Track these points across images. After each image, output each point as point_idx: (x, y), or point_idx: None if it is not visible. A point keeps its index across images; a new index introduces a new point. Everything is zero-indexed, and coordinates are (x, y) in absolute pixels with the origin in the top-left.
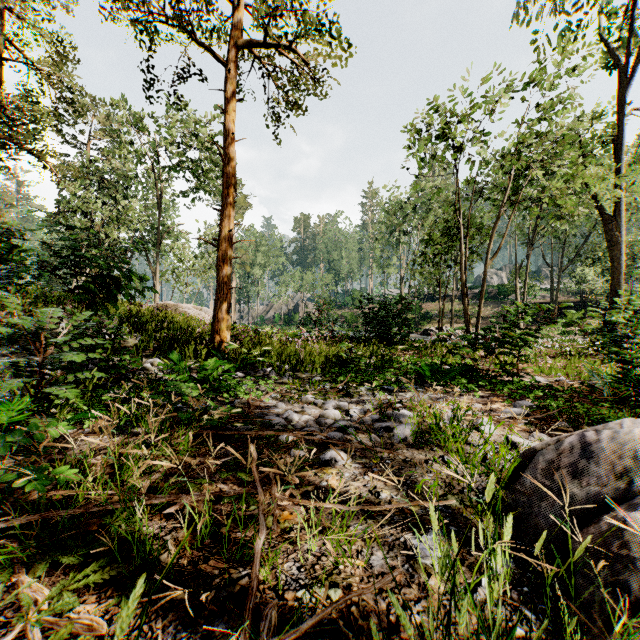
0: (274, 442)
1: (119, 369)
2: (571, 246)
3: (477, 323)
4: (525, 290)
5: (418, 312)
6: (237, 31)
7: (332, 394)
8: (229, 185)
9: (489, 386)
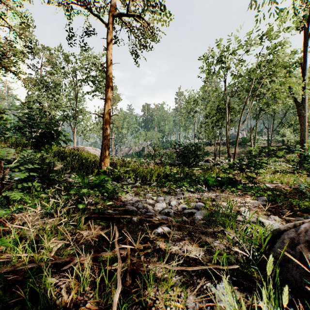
0: (130, 221)
1: (50, 180)
2: (277, 119)
3: (234, 156)
4: (255, 140)
5: (203, 151)
6: (113, 8)
7: (161, 193)
8: (109, 86)
9: (243, 189)
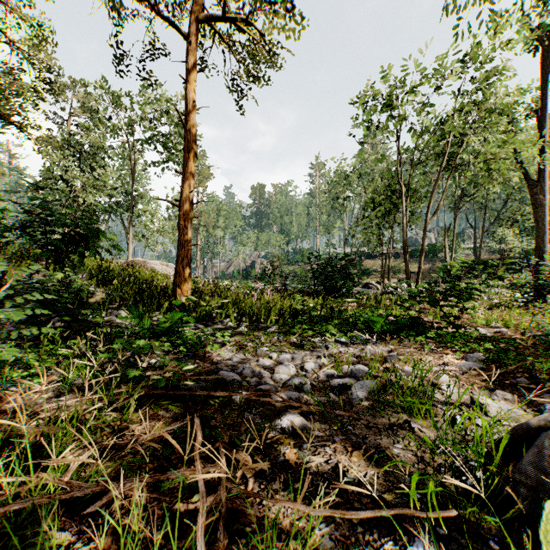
0: (227, 403)
1: (80, 322)
2: (492, 211)
3: (418, 277)
4: (453, 249)
5: (359, 268)
6: (197, 7)
7: (286, 346)
8: (190, 149)
9: (438, 338)
